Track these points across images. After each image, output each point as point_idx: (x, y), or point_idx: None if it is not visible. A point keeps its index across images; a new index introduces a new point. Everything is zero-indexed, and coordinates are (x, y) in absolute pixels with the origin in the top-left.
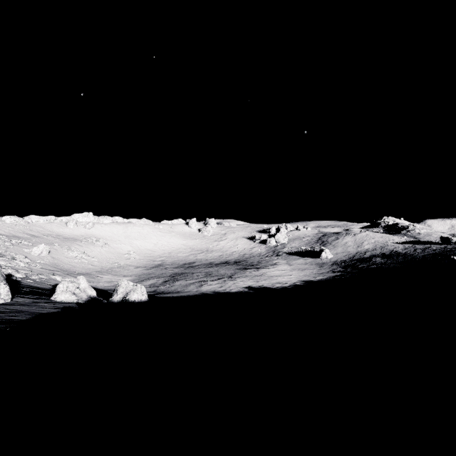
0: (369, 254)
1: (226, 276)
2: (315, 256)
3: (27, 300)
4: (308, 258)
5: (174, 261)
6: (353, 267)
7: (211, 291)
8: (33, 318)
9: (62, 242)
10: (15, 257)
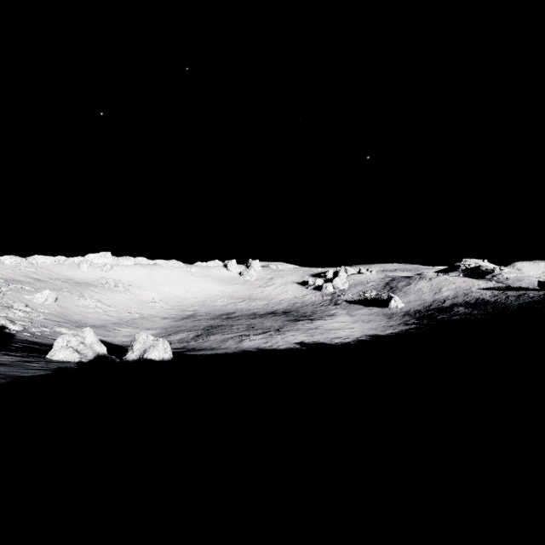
0: (449, 302)
1: (272, 330)
2: (382, 305)
3: (12, 358)
4: (374, 308)
5: (210, 311)
6: (431, 318)
7: (254, 348)
8: (6, 383)
9: (72, 288)
10: (12, 305)
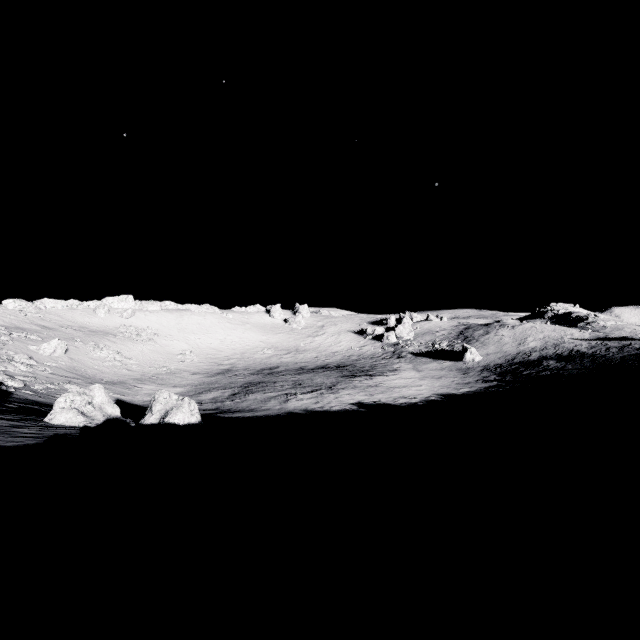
0: (537, 354)
1: (324, 387)
2: (455, 358)
3: (0, 422)
4: (445, 362)
5: (249, 365)
6: (515, 374)
7: (301, 409)
8: None
9: (87, 337)
10: (13, 357)
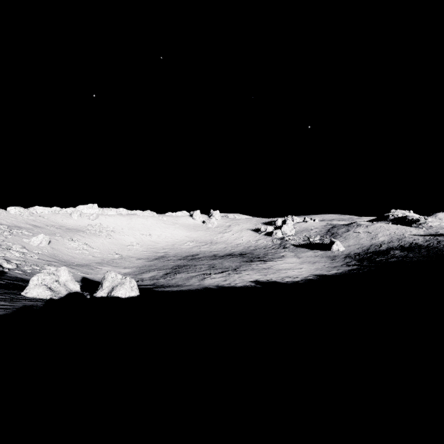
0: (385, 246)
1: (230, 269)
2: (325, 248)
3: None
4: (318, 251)
5: (178, 253)
6: (370, 260)
7: (214, 285)
8: None
9: (64, 233)
10: (11, 247)
